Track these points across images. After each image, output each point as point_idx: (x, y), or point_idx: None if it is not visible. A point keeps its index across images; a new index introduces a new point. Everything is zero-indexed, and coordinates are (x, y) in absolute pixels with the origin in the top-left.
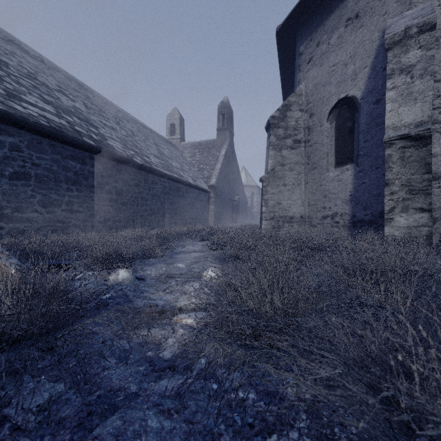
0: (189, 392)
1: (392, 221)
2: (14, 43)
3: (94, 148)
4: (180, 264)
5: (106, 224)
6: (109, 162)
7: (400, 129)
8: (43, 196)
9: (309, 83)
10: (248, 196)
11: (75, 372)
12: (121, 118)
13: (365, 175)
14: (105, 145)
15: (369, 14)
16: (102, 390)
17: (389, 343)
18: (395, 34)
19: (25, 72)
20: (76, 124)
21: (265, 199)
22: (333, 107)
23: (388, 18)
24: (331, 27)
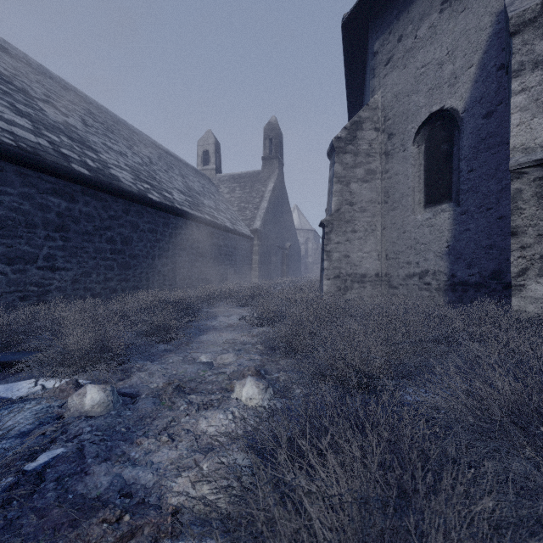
0: None
1: (523, 289)
2: None
3: (88, 179)
4: (203, 357)
5: (107, 285)
6: (111, 199)
7: (533, 151)
8: (7, 248)
9: (388, 93)
10: (301, 243)
11: None
12: (136, 141)
13: (470, 218)
14: (106, 175)
15: None
16: None
17: None
18: (526, 9)
19: None
20: (63, 145)
21: (328, 250)
22: (421, 125)
23: None
24: (418, 14)
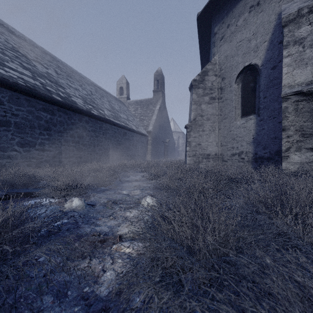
0: None
1: (288, 158)
2: (3, 26)
3: (61, 103)
4: (124, 191)
5: (70, 159)
6: (72, 113)
7: (294, 87)
8: (21, 139)
9: (221, 55)
10: (175, 139)
11: None
12: (83, 82)
13: (264, 123)
14: (70, 100)
15: (268, 1)
16: None
17: None
18: (290, 14)
19: (10, 46)
20: (47, 85)
21: (189, 141)
22: (239, 73)
23: (283, 4)
24: (238, 13)
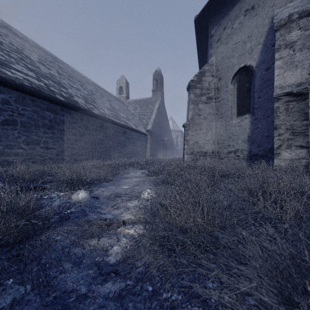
0: (129, 294)
1: (279, 155)
2: (7, 28)
3: (64, 103)
4: (125, 186)
5: (72, 157)
6: (74, 113)
7: (285, 88)
8: (27, 137)
9: (218, 56)
10: (174, 138)
11: (38, 275)
12: (84, 82)
13: (259, 122)
14: (72, 100)
15: (262, 6)
16: (58, 291)
17: (292, 254)
18: (281, 19)
19: (14, 48)
20: (51, 85)
21: (187, 139)
22: (235, 73)
23: (276, 9)
24: (234, 16)
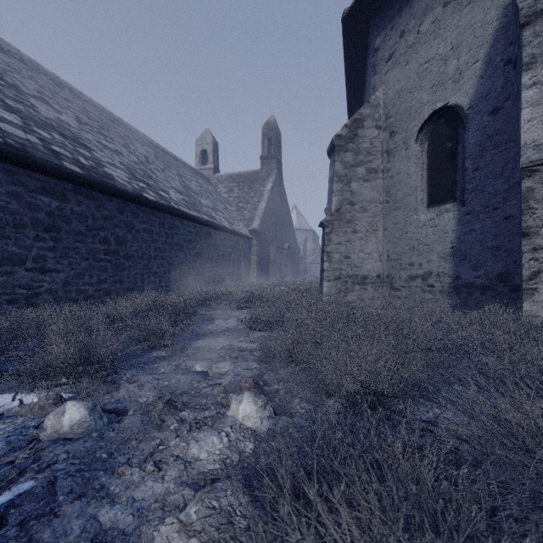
0: None
1: (535, 293)
2: None
3: (80, 177)
4: (198, 366)
5: (100, 287)
6: (105, 198)
7: None
8: None
9: (389, 89)
10: (300, 243)
11: None
12: (133, 139)
13: (475, 219)
14: (100, 173)
15: None
16: None
17: None
18: None
19: None
20: (54, 142)
21: (328, 251)
22: (424, 122)
23: None
24: (421, 9)
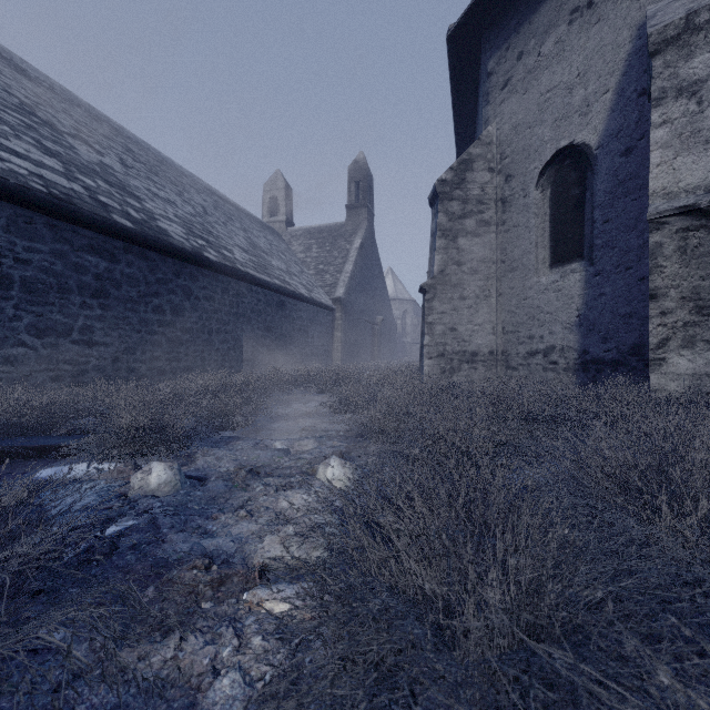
0: None
1: (664, 364)
2: (1, 55)
3: (132, 233)
4: (278, 443)
5: (154, 365)
6: (159, 258)
7: (677, 196)
8: (37, 318)
9: (505, 124)
10: (397, 316)
11: None
12: (186, 185)
13: (605, 281)
14: (153, 228)
15: None
16: None
17: None
18: (667, 24)
19: (14, 102)
20: (100, 191)
21: (429, 322)
22: (546, 164)
23: (649, 4)
24: (543, 26)
